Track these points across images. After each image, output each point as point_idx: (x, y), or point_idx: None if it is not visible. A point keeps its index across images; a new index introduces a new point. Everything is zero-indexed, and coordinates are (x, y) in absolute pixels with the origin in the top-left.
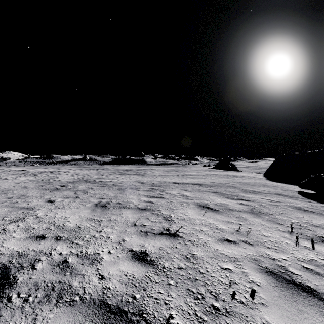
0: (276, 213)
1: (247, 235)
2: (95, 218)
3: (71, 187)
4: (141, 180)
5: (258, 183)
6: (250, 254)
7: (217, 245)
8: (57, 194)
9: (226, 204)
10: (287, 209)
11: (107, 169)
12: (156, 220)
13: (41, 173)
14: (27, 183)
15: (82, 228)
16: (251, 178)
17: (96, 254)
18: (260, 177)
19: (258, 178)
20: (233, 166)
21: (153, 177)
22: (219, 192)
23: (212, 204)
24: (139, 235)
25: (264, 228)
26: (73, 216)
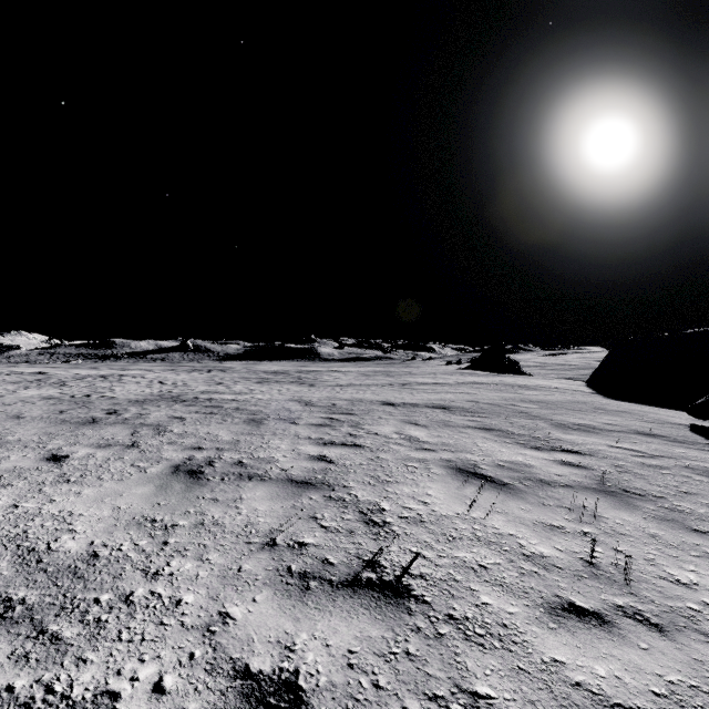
0: (669, 493)
1: (628, 583)
2: (159, 516)
3: (132, 414)
4: (306, 397)
5: (583, 403)
6: (681, 686)
7: (550, 639)
8: (86, 434)
9: (526, 464)
10: (693, 480)
11: (231, 371)
12: (337, 526)
13: (78, 381)
14: (31, 403)
15: (103, 560)
16: (562, 391)
17: (104, 704)
18: (582, 389)
19: (578, 393)
20: (514, 364)
21: (333, 389)
22: (498, 429)
23: (489, 466)
24: (282, 591)
25: (662, 549)
26: (95, 510)
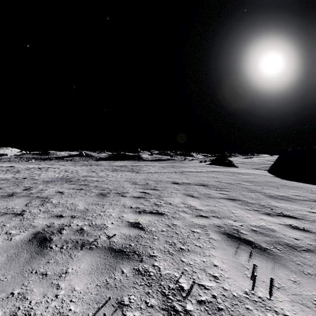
0: None
1: None
2: None
3: (37, 190)
4: (133, 179)
5: (274, 182)
6: None
7: None
8: None
9: (270, 229)
10: None
11: (101, 165)
12: None
13: (26, 170)
14: None
15: None
16: (259, 176)
17: None
18: (268, 174)
19: (267, 176)
20: (231, 162)
21: (147, 174)
22: (238, 199)
23: (247, 231)
24: None
25: None
26: None
